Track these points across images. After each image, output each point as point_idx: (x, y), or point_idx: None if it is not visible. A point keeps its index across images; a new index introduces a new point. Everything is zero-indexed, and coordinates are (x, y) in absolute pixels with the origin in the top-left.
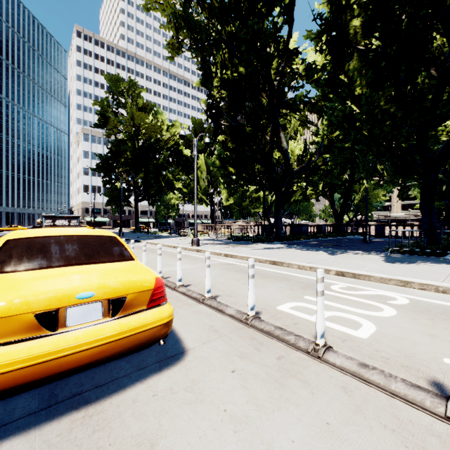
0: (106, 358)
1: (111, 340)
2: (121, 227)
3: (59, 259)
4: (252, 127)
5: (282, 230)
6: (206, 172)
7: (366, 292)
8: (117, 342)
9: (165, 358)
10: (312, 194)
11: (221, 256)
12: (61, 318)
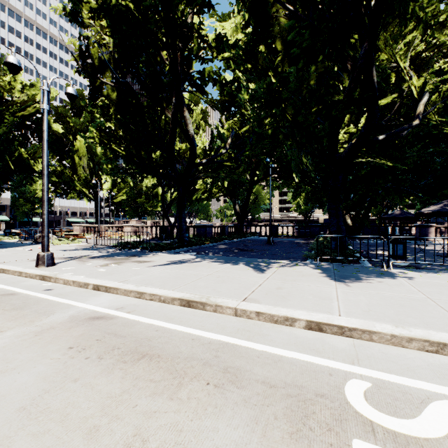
0: None
1: None
2: None
3: None
4: (149, 97)
5: (186, 234)
6: (88, 158)
7: (442, 417)
8: None
9: None
10: (216, 192)
11: (87, 288)
12: None
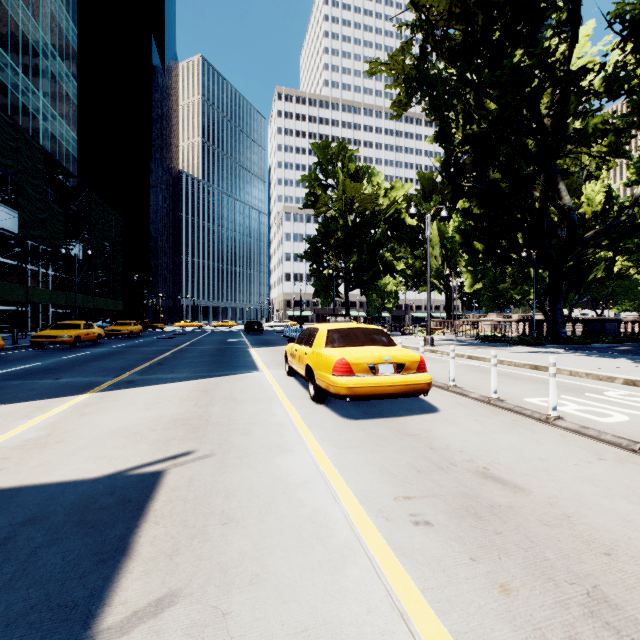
0: (398, 394)
1: (400, 384)
2: None
3: (357, 342)
4: (511, 182)
5: (563, 329)
6: (438, 245)
7: None
8: (403, 386)
9: (425, 410)
10: (629, 268)
11: (463, 358)
12: (376, 369)
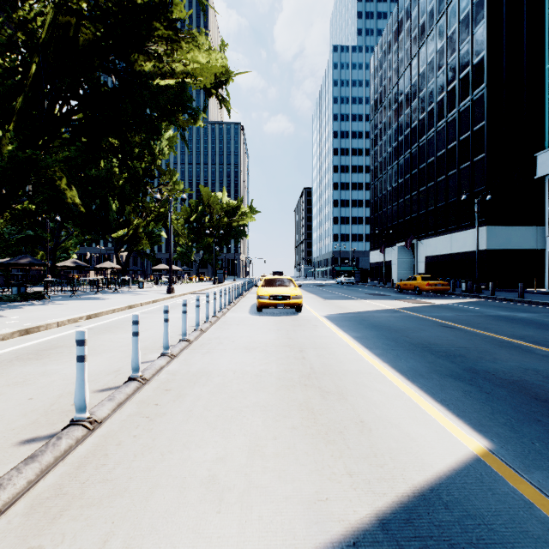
0: None
1: None
2: None
3: None
4: None
5: None
6: None
7: None
8: None
9: None
10: None
11: (83, 321)
12: None
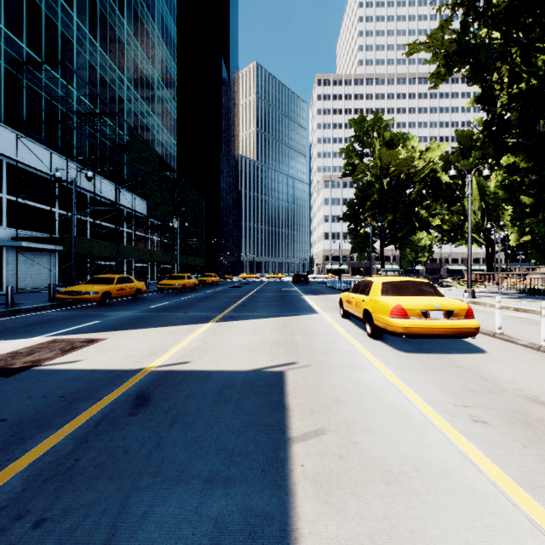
0: (447, 335)
1: (450, 327)
2: (371, 275)
3: (408, 292)
4: None
5: None
6: (478, 200)
7: None
8: (452, 329)
9: (472, 351)
10: None
11: (508, 310)
12: (427, 314)
